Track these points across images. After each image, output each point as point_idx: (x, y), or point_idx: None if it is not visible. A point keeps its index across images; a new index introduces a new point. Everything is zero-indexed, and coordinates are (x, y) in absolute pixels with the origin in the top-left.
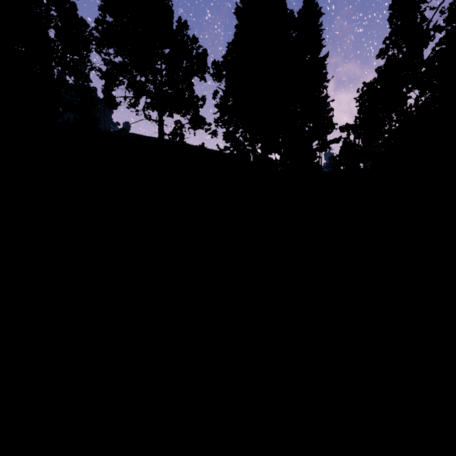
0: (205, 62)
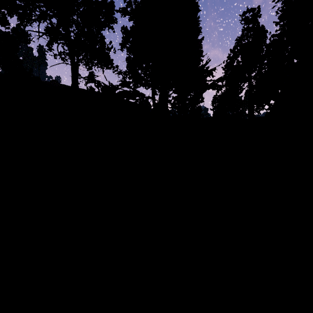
0: (112, 11)
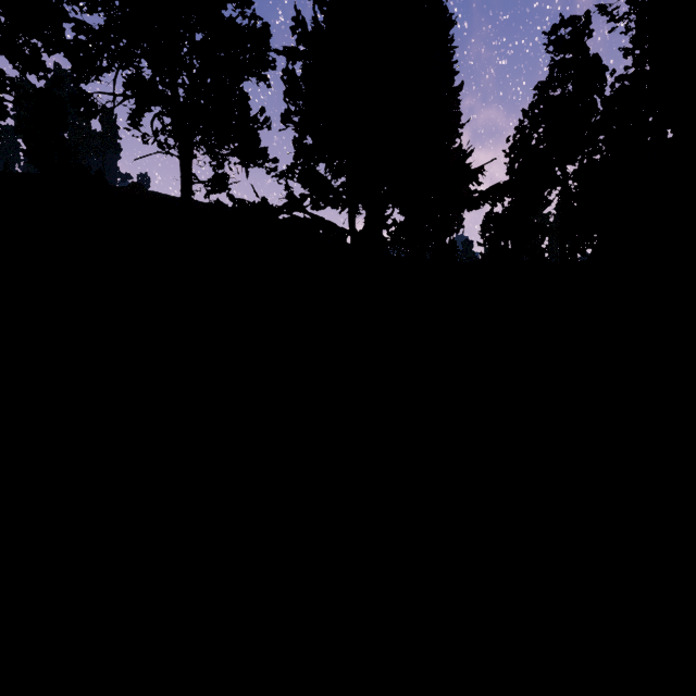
0: (267, 46)
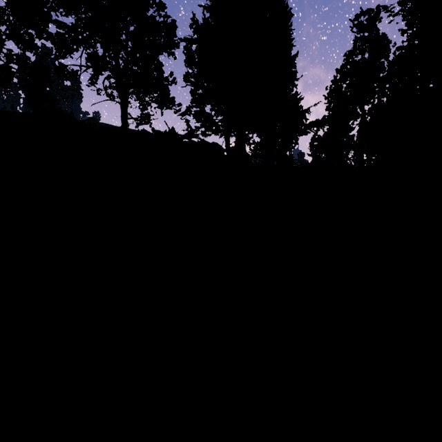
0: (174, 34)
